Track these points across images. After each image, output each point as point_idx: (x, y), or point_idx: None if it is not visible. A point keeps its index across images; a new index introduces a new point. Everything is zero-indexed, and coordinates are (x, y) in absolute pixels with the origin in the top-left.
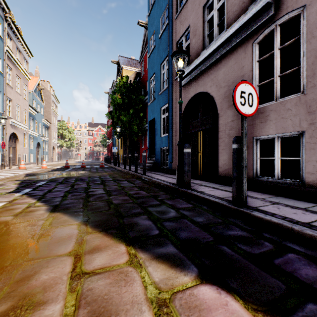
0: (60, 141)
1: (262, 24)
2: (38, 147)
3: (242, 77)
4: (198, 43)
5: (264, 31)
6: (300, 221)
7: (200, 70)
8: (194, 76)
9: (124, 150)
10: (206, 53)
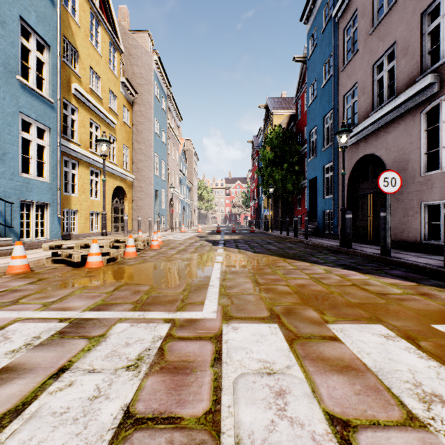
0: (199, 203)
1: (428, 97)
2: (183, 211)
3: (411, 144)
4: (367, 102)
5: (430, 104)
6: (421, 262)
7: (369, 131)
8: (362, 136)
9: (274, 212)
10: (374, 117)
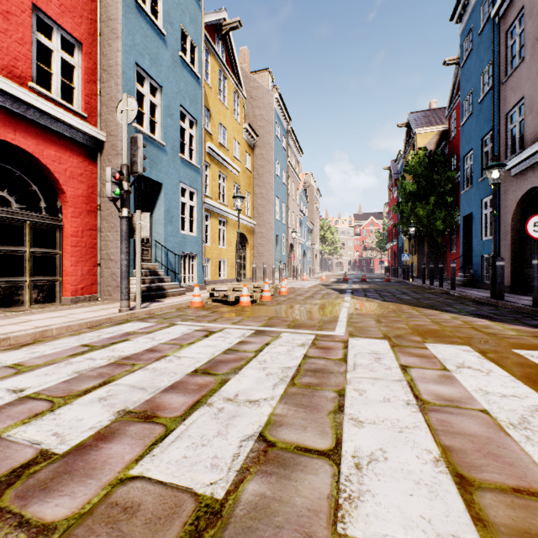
0: (321, 246)
1: None
2: (303, 256)
3: None
4: (535, 122)
5: None
6: None
7: (537, 159)
8: (529, 165)
9: (418, 257)
10: None
